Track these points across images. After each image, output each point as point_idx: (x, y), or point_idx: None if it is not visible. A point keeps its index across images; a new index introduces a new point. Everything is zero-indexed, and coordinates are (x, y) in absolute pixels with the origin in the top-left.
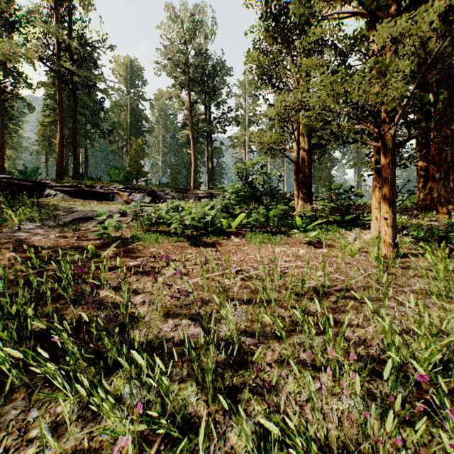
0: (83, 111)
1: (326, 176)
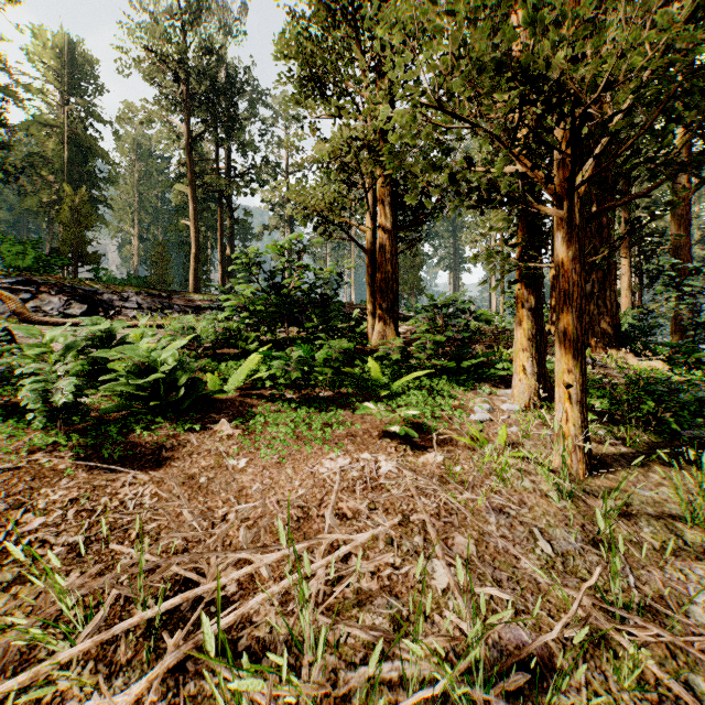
0: None
1: (413, 280)
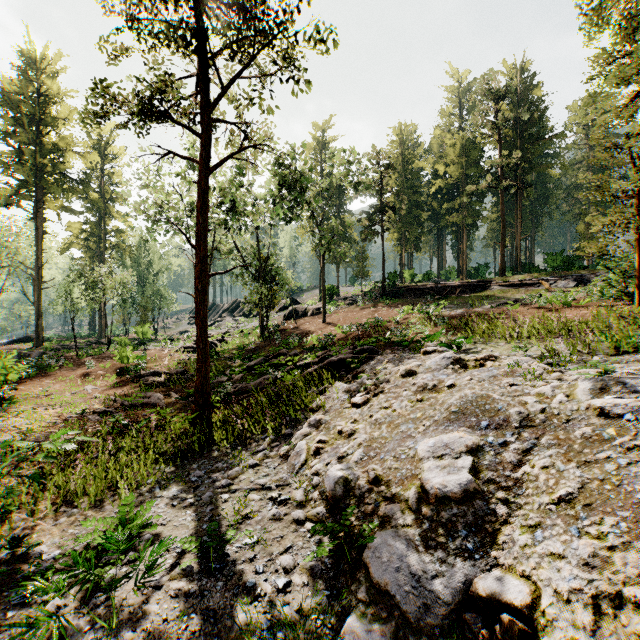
0: None
1: None
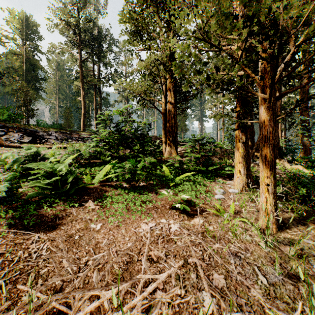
0: None
1: (183, 125)
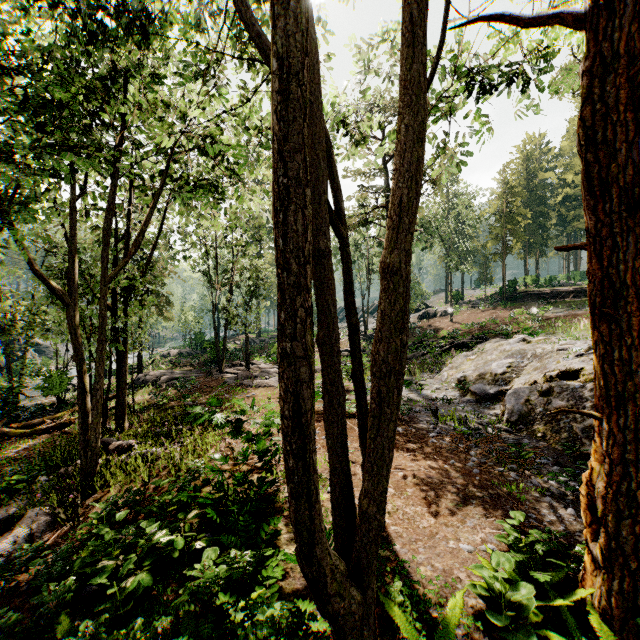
0: None
1: None
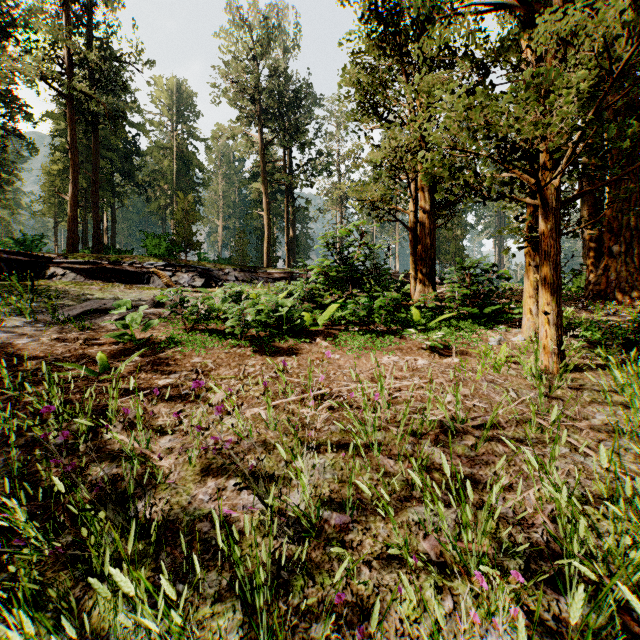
0: (108, 154)
1: (455, 249)
